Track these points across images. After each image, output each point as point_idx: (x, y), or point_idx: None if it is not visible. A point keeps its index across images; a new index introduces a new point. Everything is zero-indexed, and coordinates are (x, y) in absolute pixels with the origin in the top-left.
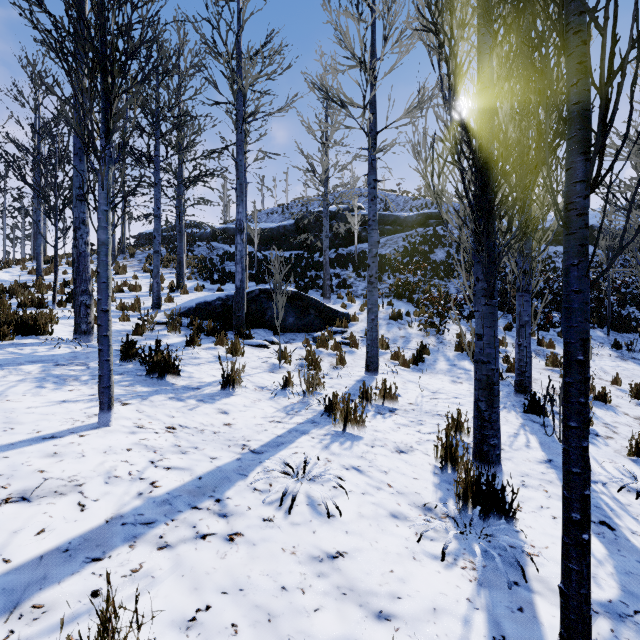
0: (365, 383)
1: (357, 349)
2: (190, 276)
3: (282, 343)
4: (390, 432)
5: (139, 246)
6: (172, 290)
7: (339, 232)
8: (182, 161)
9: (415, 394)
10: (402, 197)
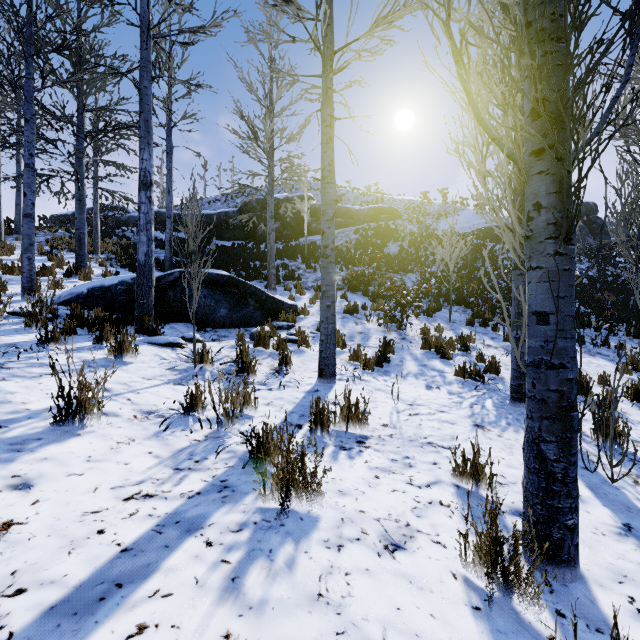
0: (319, 399)
1: (307, 348)
2: (103, 262)
3: (207, 341)
4: (365, 491)
5: (43, 227)
6: (68, 275)
7: (287, 222)
8: (82, 108)
9: (388, 409)
10: (353, 193)
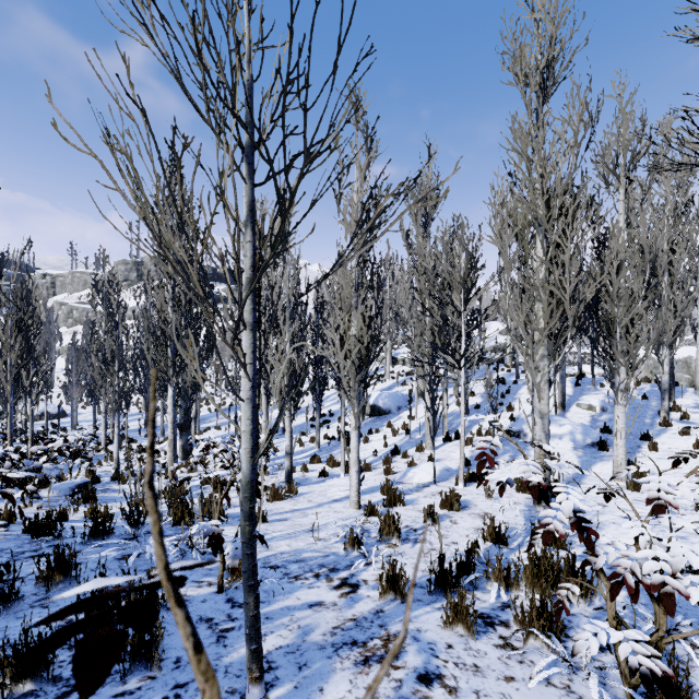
0: None
1: None
2: None
3: None
4: None
5: None
6: None
7: None
8: None
9: None
10: None
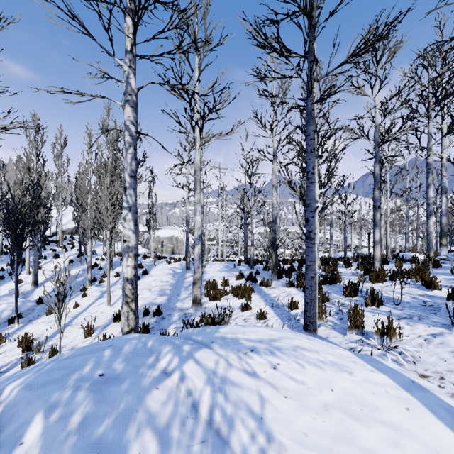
0: None
1: None
2: None
3: None
4: None
5: None
6: None
7: None
8: None
9: None
10: None
